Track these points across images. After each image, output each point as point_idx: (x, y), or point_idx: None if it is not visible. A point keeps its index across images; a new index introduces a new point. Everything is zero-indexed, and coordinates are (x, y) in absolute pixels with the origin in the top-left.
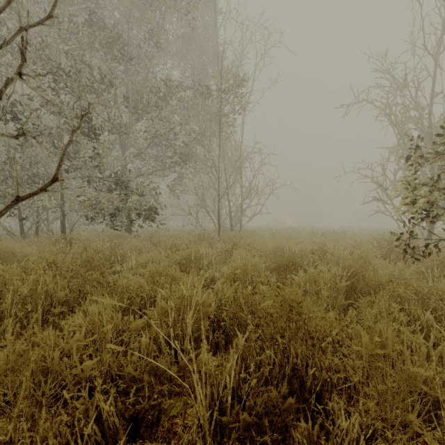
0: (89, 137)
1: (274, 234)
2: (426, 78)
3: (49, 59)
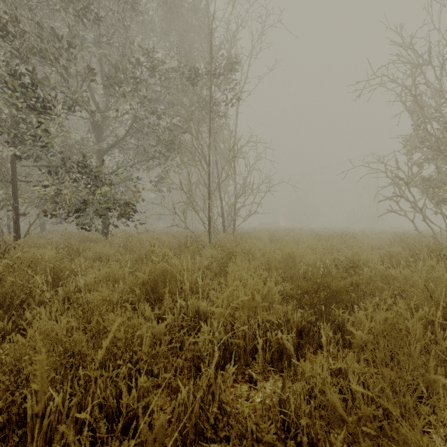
0: (40, 112)
1: (272, 237)
2: None
3: None
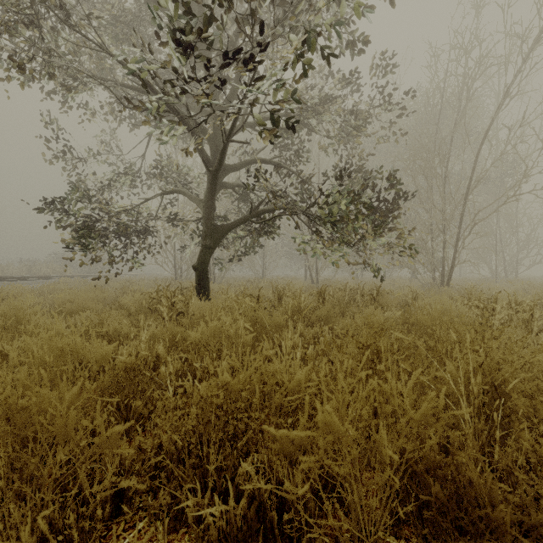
0: None
1: None
2: None
3: None
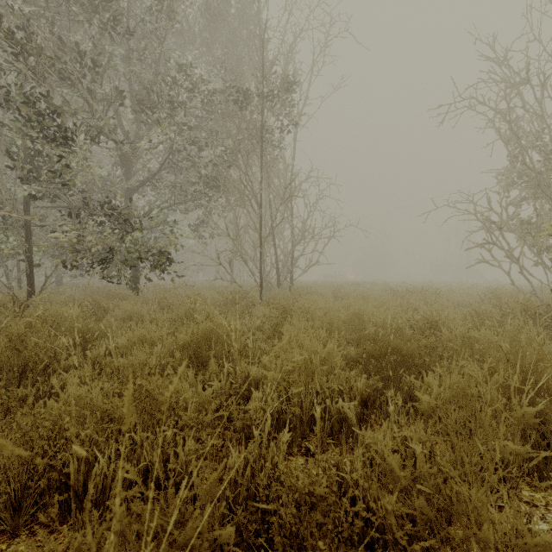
0: (60, 144)
1: (337, 292)
2: None
3: None
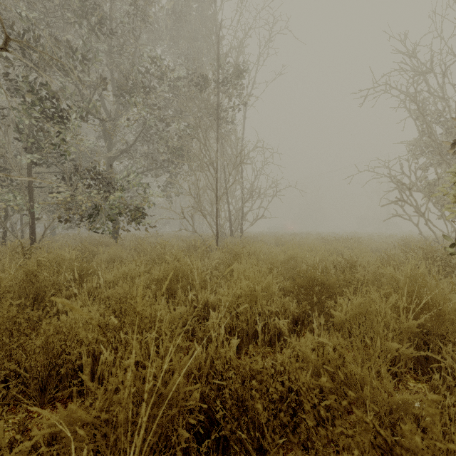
0: (57, 122)
1: (279, 241)
2: (455, 61)
3: (9, 28)
